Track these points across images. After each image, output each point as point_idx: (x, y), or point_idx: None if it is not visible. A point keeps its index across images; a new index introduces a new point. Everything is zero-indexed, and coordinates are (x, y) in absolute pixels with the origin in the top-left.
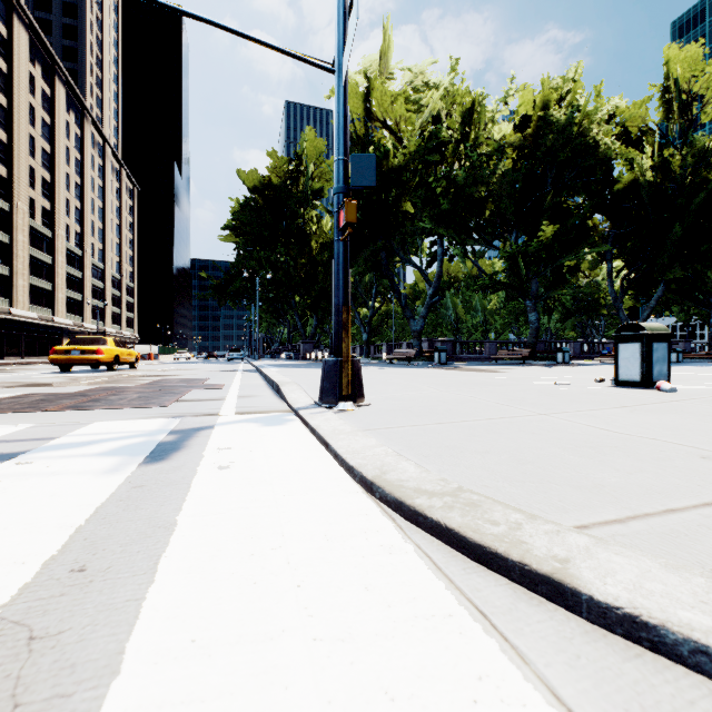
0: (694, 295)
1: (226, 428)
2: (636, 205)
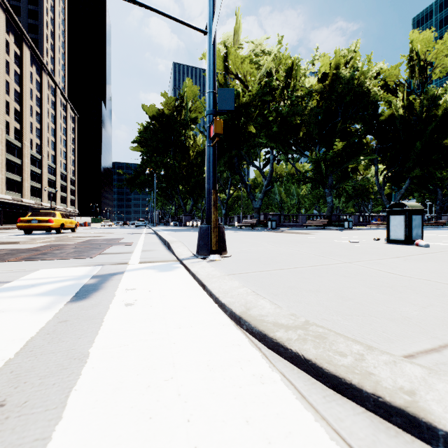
0: (428, 186)
1: (132, 274)
2: (393, 130)
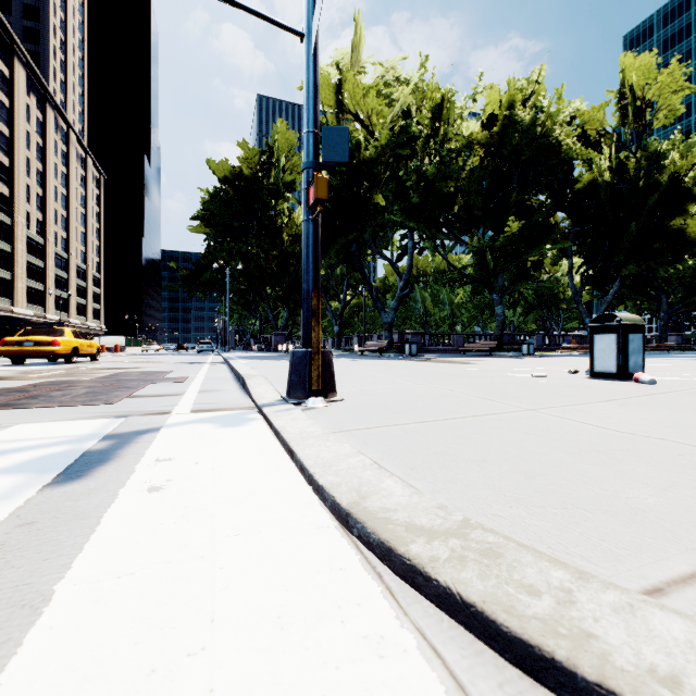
0: (647, 290)
1: (174, 431)
2: (595, 204)
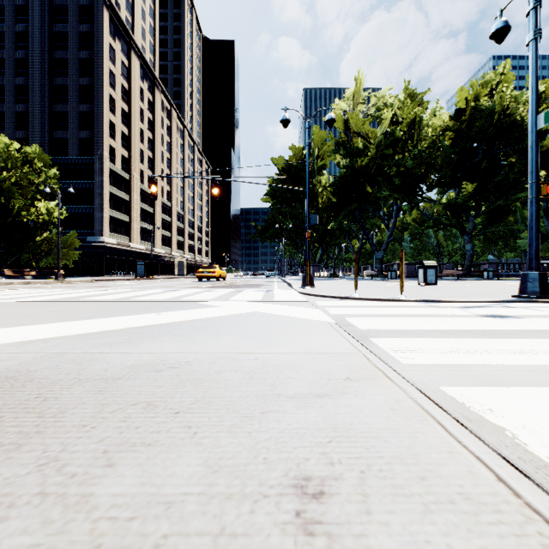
0: None
1: (277, 290)
2: None
